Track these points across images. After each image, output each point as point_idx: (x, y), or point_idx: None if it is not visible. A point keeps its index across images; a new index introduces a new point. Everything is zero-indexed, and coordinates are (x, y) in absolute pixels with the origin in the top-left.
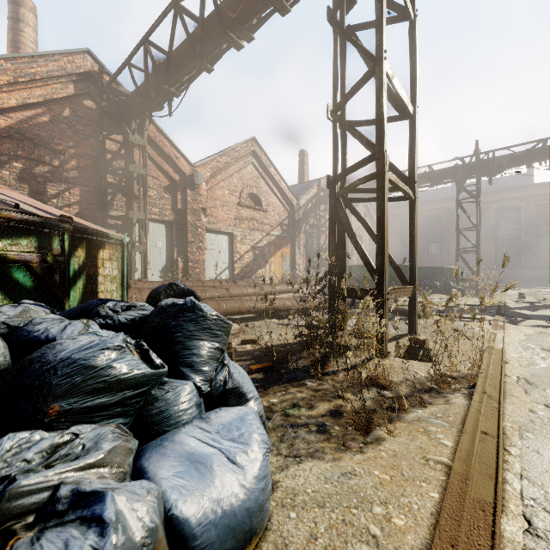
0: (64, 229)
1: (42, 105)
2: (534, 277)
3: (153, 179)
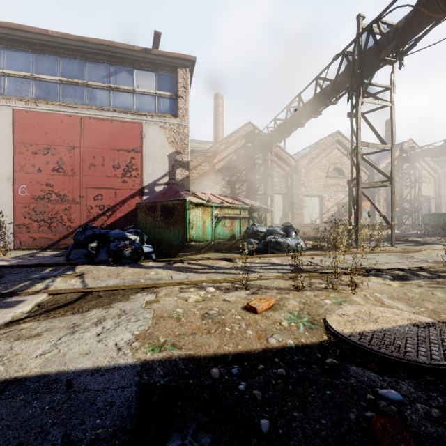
0: (261, 209)
1: (234, 152)
2: None
3: (276, 172)
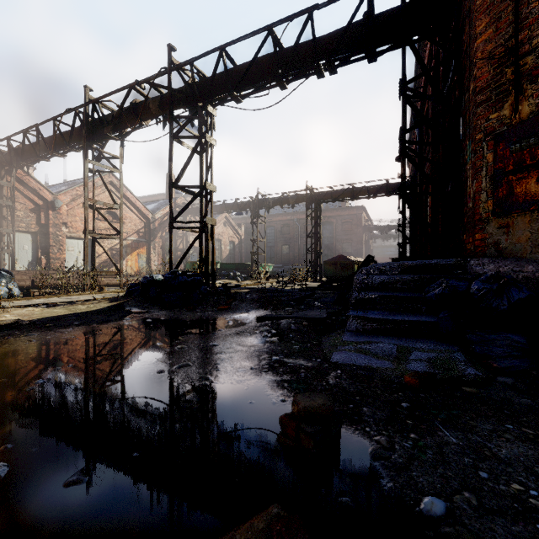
0: None
1: None
2: None
3: (21, 204)
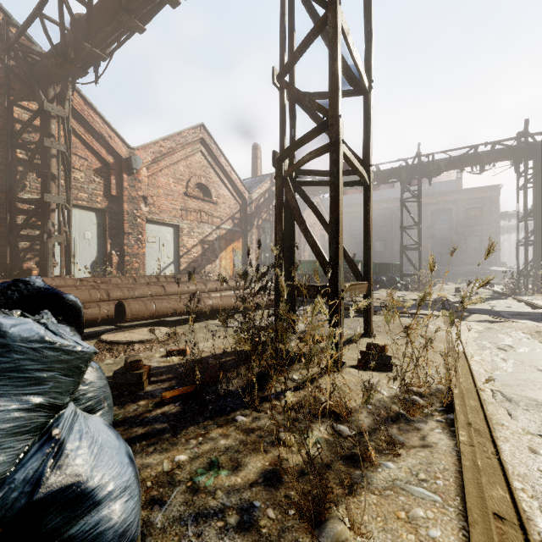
0: None
1: None
2: (463, 272)
3: (80, 159)
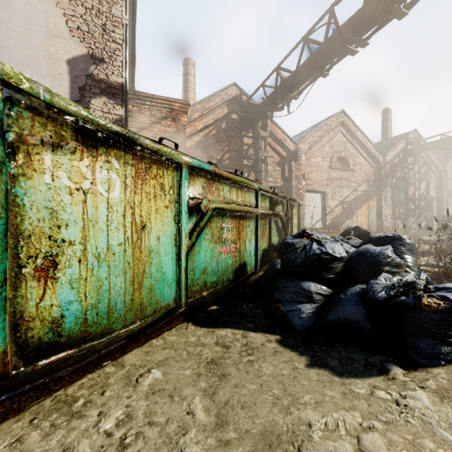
0: (288, 199)
1: (212, 124)
2: None
3: (269, 158)
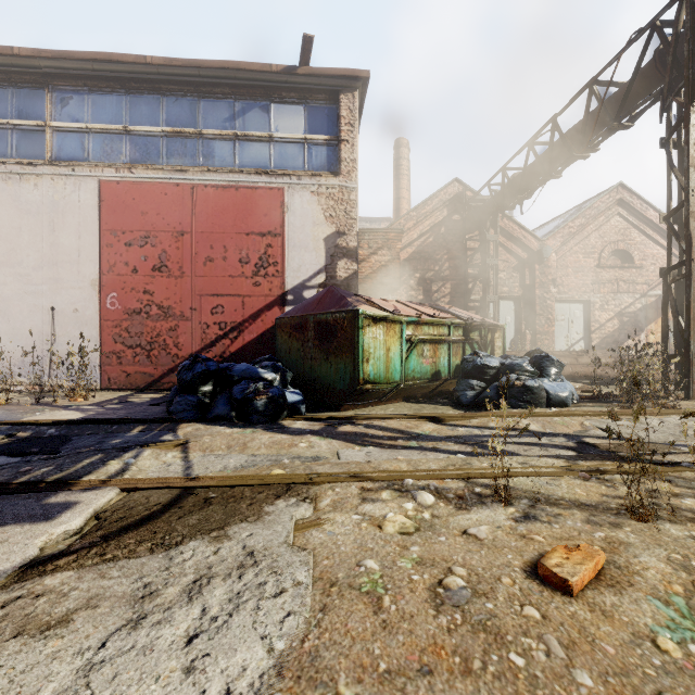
0: (485, 326)
1: (429, 231)
2: None
3: (503, 262)
